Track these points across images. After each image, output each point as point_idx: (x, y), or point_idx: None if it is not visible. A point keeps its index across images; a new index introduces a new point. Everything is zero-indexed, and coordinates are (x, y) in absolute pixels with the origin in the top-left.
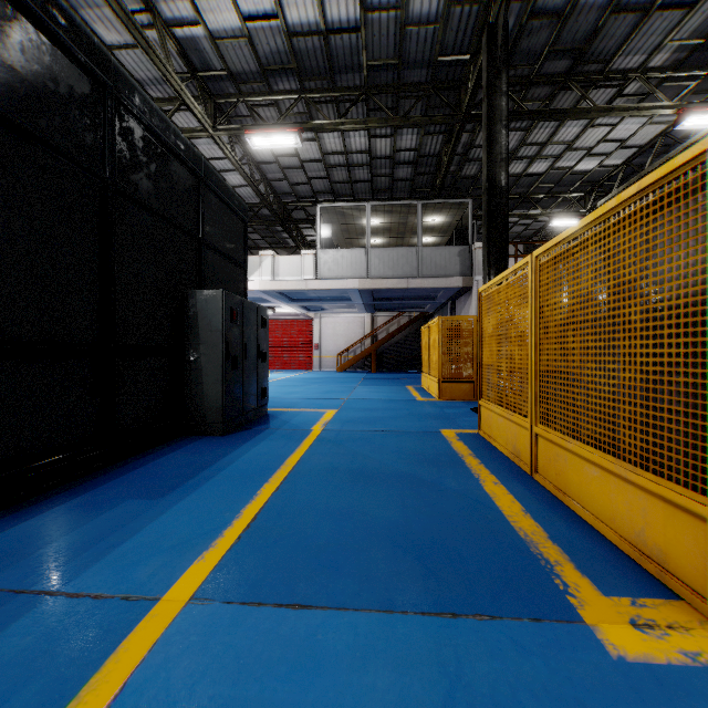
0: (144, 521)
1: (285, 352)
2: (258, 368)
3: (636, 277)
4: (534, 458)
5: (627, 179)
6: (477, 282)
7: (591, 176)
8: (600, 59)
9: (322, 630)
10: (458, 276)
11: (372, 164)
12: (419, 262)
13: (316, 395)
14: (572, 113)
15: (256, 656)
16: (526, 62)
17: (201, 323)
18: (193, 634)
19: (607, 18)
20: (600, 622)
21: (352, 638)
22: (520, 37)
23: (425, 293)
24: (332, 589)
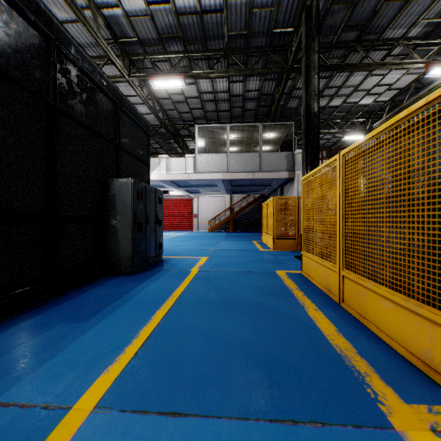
0: (69, 340)
1: (176, 219)
2: (156, 230)
3: (421, 166)
4: (342, 292)
5: (392, 110)
6: (297, 175)
7: (369, 108)
8: (376, 31)
9: (193, 436)
10: (285, 171)
11: (230, 100)
12: (261, 162)
13: (195, 247)
14: (359, 66)
15: None
16: (329, 33)
17: (118, 200)
18: None
19: (382, 4)
20: (406, 427)
21: None
22: (326, 16)
23: (264, 182)
24: (202, 398)
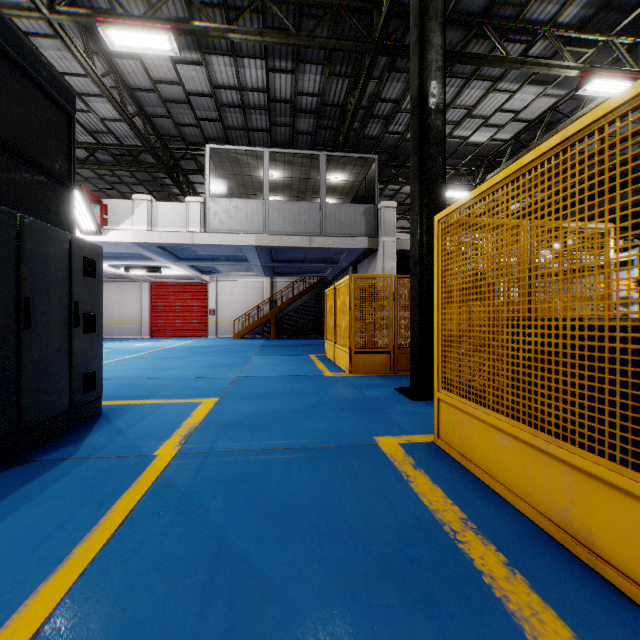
0: None
1: (178, 317)
2: (73, 343)
3: None
4: None
5: (511, 157)
6: (383, 243)
7: (482, 150)
8: (516, 2)
9: None
10: (363, 236)
11: (270, 108)
12: (323, 219)
13: (198, 371)
14: (487, 60)
15: None
16: None
17: None
18: None
19: None
20: None
21: None
22: None
23: (327, 255)
24: None
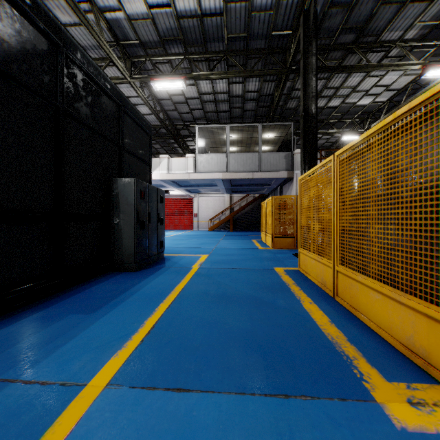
0: (80, 329)
1: (176, 218)
2: (158, 229)
3: (406, 167)
4: (336, 286)
5: (390, 110)
6: (296, 174)
7: (367, 108)
8: (374, 33)
9: (196, 407)
10: (284, 170)
11: (230, 100)
12: (260, 162)
13: (195, 245)
14: (356, 68)
15: (150, 427)
16: (327, 35)
17: (121, 199)
18: (107, 411)
19: (379, 7)
20: (386, 401)
21: (217, 414)
22: (324, 19)
23: (263, 182)
24: (203, 377)
